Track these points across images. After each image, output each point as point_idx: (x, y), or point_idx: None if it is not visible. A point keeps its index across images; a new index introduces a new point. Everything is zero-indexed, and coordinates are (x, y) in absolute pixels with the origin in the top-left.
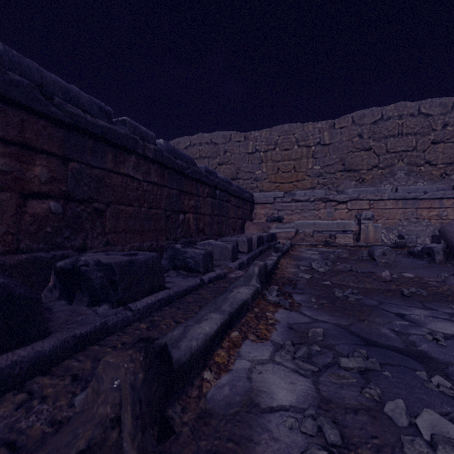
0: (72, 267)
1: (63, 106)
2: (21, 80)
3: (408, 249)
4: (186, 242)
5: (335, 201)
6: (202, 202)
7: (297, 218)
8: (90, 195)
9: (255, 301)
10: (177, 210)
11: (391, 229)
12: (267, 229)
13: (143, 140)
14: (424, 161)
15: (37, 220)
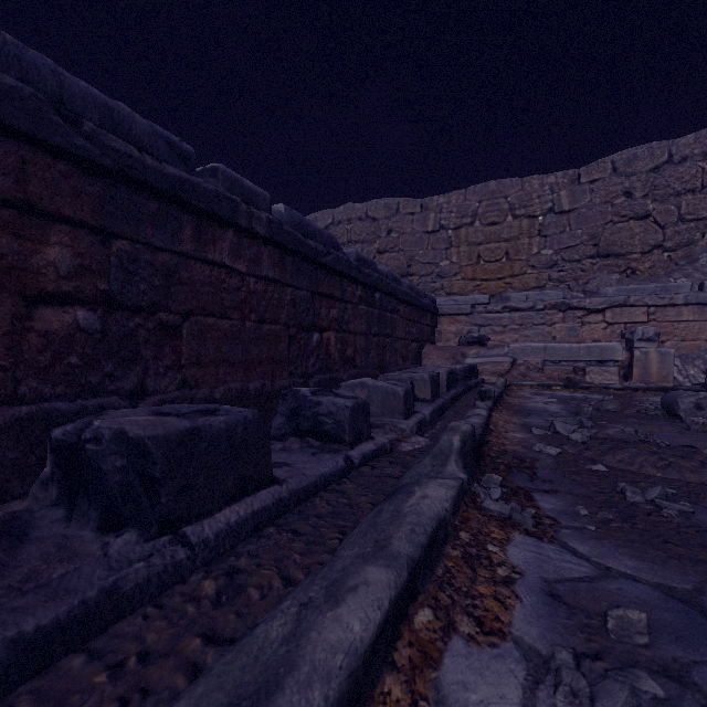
0: (78, 441)
1: (100, 138)
2: (18, 86)
3: None
4: (324, 381)
5: (582, 309)
6: (351, 312)
7: (513, 339)
8: (152, 299)
9: (458, 513)
10: (308, 325)
11: (692, 358)
12: (460, 358)
13: (248, 203)
14: None
15: (52, 344)
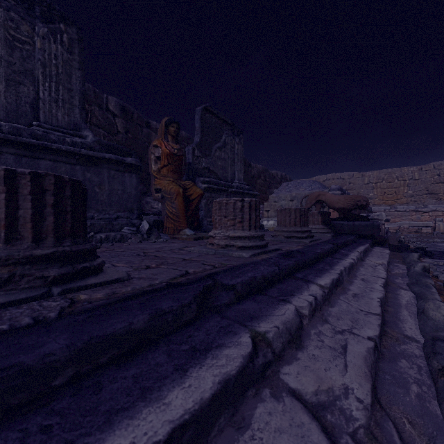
0: None
1: None
2: None
3: None
4: None
5: (421, 212)
6: None
7: (398, 220)
8: None
9: None
10: None
11: None
12: None
13: None
14: None
15: None
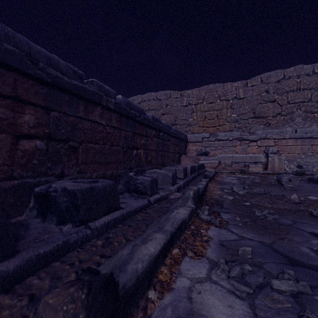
0: (46, 192)
1: (46, 70)
2: (14, 50)
3: (306, 176)
4: (138, 171)
5: (248, 140)
6: (150, 141)
7: (219, 153)
8: (67, 136)
9: (191, 219)
10: (132, 147)
11: (292, 161)
12: (197, 161)
13: (106, 95)
14: (317, 109)
15: (26, 155)
